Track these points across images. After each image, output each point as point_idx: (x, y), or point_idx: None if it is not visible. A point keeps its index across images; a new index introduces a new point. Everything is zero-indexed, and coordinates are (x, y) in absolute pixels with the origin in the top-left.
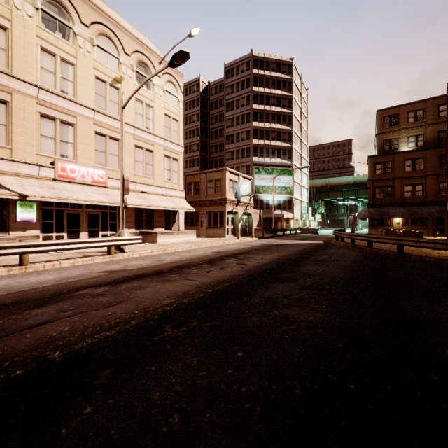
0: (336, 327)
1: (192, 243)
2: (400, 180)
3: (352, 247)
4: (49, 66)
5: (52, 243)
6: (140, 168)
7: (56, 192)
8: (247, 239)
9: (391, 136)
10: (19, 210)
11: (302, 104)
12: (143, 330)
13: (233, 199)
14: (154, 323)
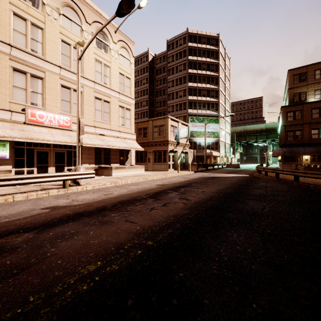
0: None
1: (141, 176)
2: (308, 125)
3: (277, 180)
4: (20, 29)
5: (4, 179)
6: (99, 115)
7: (25, 133)
8: (185, 172)
9: (300, 90)
10: None
11: (225, 69)
12: None
13: (174, 141)
14: None
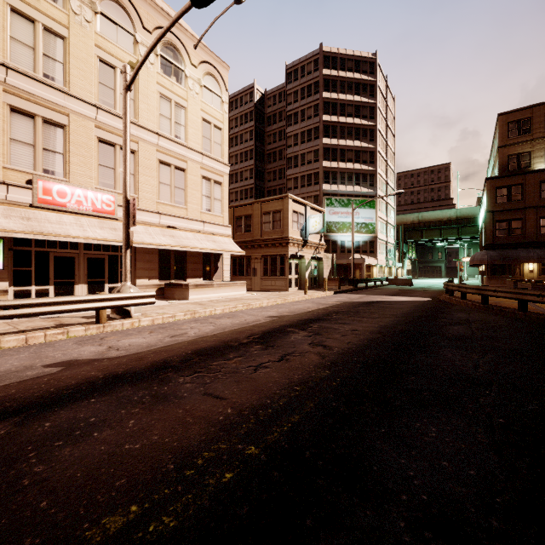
0: None
1: (239, 300)
2: (534, 211)
3: (485, 308)
4: (24, 37)
5: None
6: (166, 193)
7: (31, 224)
8: (318, 293)
9: (520, 150)
10: None
11: (387, 115)
12: None
13: (298, 239)
14: None
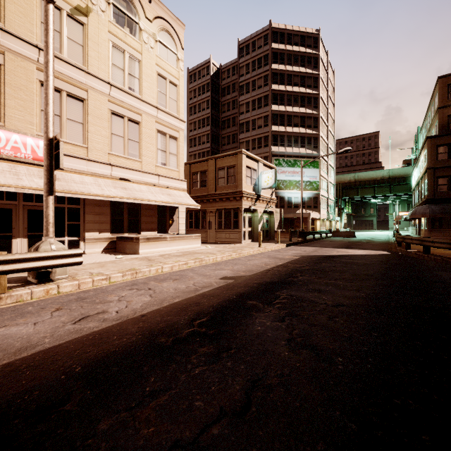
0: None
1: (192, 254)
2: None
3: None
4: None
5: None
6: (119, 145)
7: None
8: (272, 246)
9: None
10: None
11: (328, 86)
12: None
13: (251, 193)
14: None
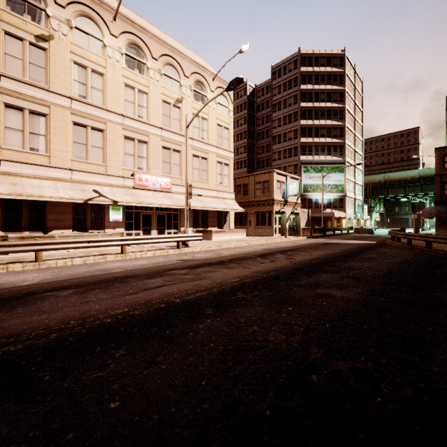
0: (365, 301)
1: (243, 241)
2: None
3: (408, 247)
4: (130, 98)
5: (140, 238)
6: (197, 174)
7: (136, 198)
8: (295, 238)
9: None
10: (111, 213)
11: (355, 96)
12: (223, 293)
13: (280, 200)
14: (229, 291)
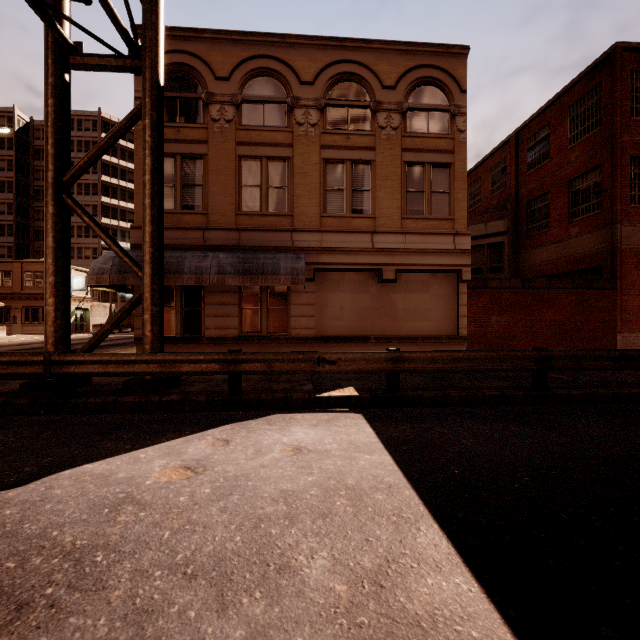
0: None
1: (1, 338)
2: None
3: None
4: None
5: None
6: None
7: None
8: (75, 334)
9: None
10: None
11: None
12: None
13: None
14: None
